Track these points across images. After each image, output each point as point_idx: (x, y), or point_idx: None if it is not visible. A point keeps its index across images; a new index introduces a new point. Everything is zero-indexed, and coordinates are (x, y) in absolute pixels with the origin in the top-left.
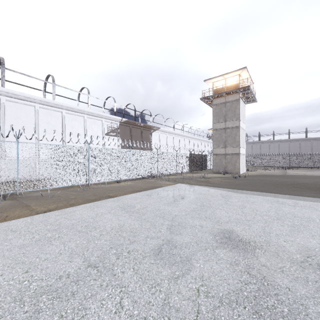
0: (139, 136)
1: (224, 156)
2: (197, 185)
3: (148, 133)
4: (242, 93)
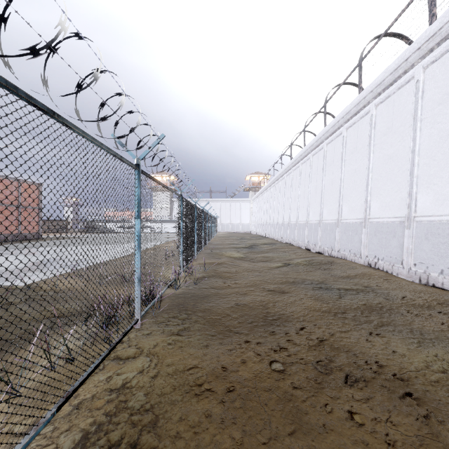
0: None
1: None
2: None
3: None
4: None
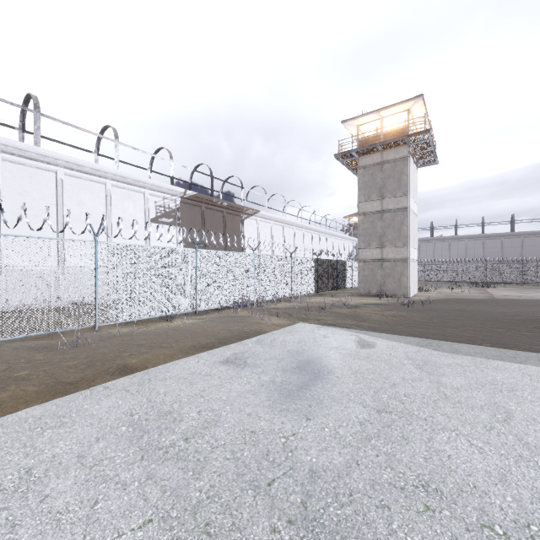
0: (219, 226)
1: (380, 264)
2: (341, 328)
3: (236, 220)
4: (414, 145)
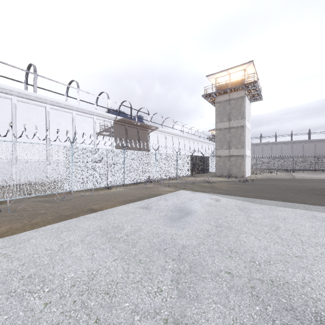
0: (135, 136)
1: (228, 158)
2: (203, 192)
3: (145, 133)
4: (248, 89)
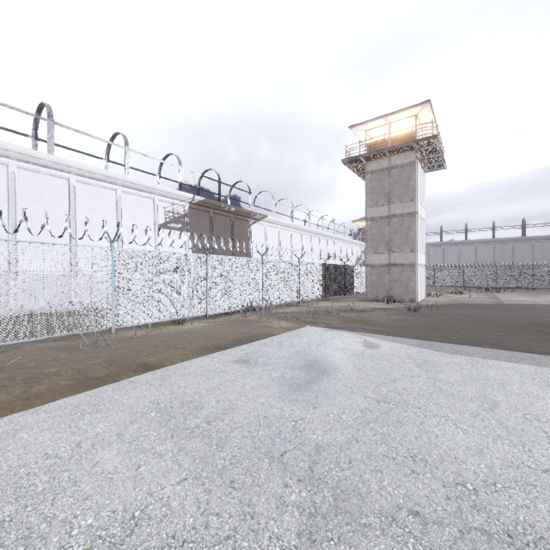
0: (227, 231)
1: (388, 269)
2: (347, 331)
3: (244, 225)
4: (421, 150)
